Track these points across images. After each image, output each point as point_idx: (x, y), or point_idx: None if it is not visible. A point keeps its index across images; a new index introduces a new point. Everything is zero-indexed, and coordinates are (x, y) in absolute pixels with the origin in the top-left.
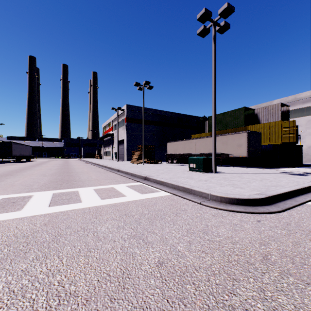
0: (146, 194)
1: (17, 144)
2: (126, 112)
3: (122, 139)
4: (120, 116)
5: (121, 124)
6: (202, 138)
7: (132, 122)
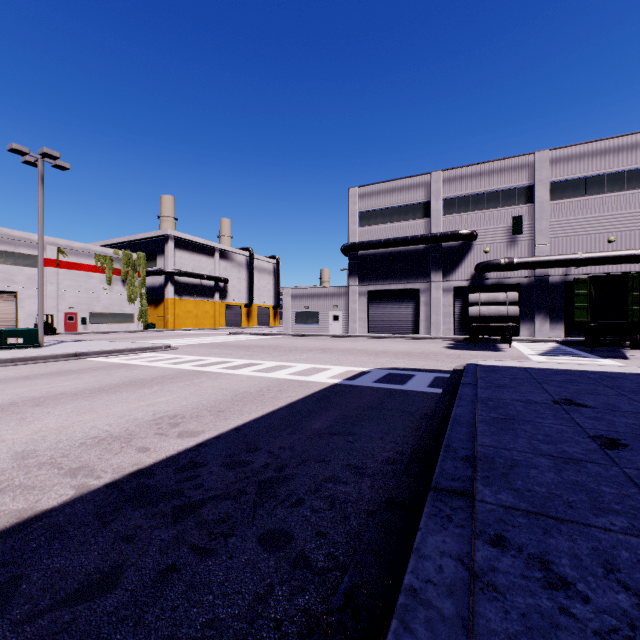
0: (148, 354)
1: None
2: None
3: None
4: None
5: None
6: None
7: None
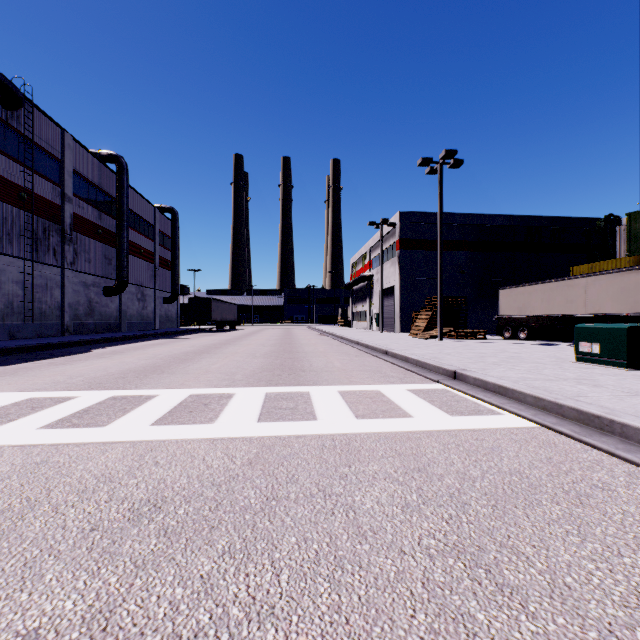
0: (464, 418)
1: (218, 301)
2: (399, 229)
3: (391, 286)
4: (386, 238)
5: (387, 254)
6: (608, 274)
7: (413, 247)
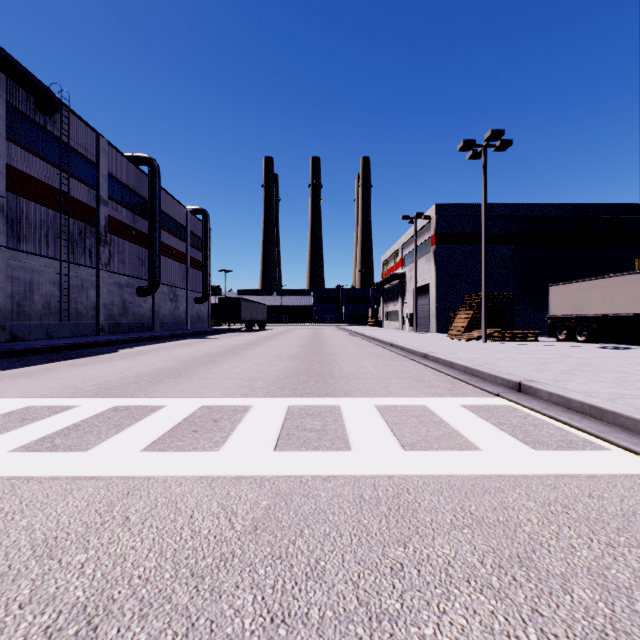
0: (554, 453)
1: (247, 301)
2: (435, 223)
3: (425, 284)
4: (421, 233)
5: (422, 250)
6: None
7: (450, 242)
